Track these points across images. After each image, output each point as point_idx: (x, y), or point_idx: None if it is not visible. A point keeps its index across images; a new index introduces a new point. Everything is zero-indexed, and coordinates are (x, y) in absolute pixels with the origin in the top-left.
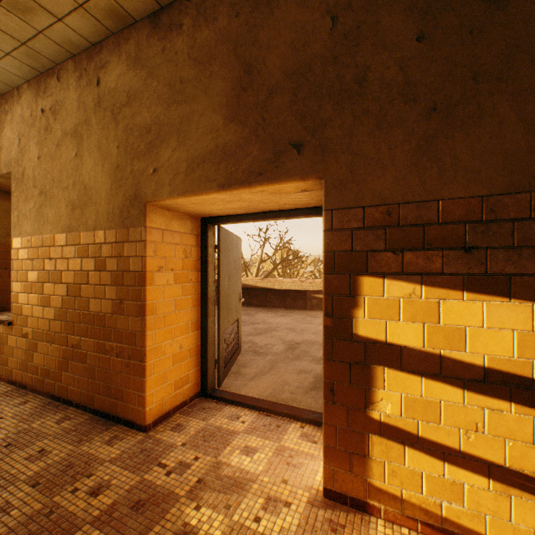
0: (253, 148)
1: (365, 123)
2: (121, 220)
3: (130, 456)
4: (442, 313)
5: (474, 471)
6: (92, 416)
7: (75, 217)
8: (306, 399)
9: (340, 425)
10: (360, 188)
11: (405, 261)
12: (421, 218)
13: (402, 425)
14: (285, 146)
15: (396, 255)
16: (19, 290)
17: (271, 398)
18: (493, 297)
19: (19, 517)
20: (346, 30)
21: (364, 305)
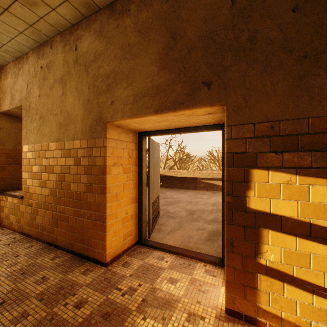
0: (177, 86)
1: (255, 67)
2: (90, 133)
3: (98, 282)
4: (311, 194)
5: None
6: (72, 256)
7: (61, 132)
8: (205, 247)
9: (237, 267)
10: (252, 111)
11: (284, 159)
12: (296, 130)
13: (282, 269)
14: (199, 84)
15: (277, 155)
16: (27, 177)
17: (182, 246)
18: None
19: (33, 321)
20: (241, 7)
21: (254, 188)
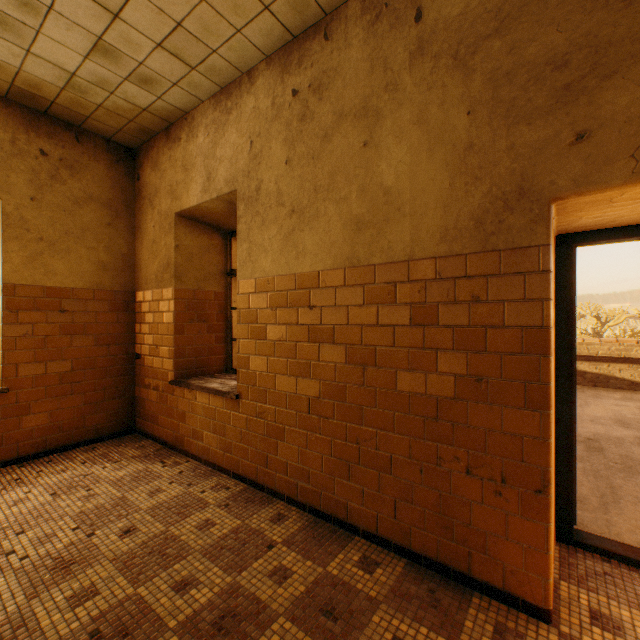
0: None
1: None
2: (479, 237)
3: None
4: None
5: None
6: (408, 563)
7: (363, 242)
8: None
9: None
10: None
11: None
12: None
13: None
14: None
15: None
16: (250, 351)
17: None
18: None
19: None
20: None
21: None
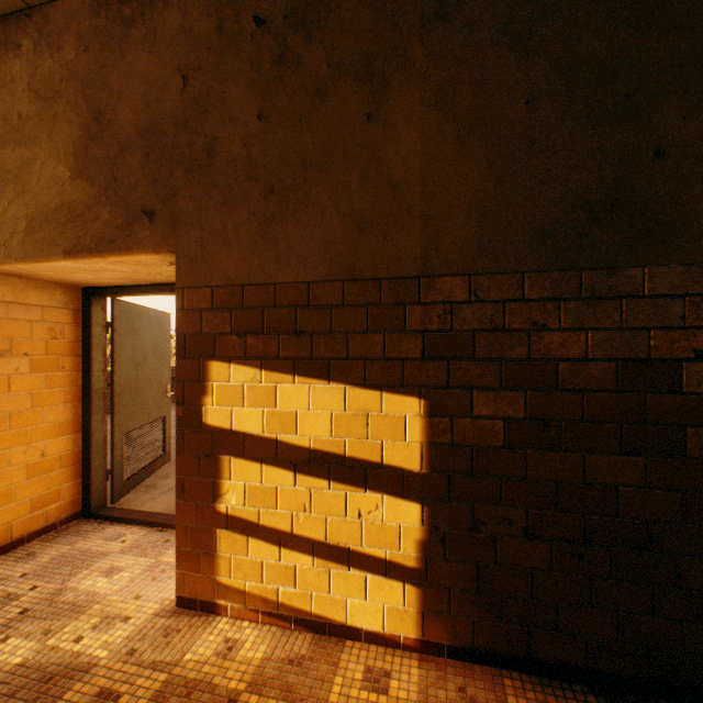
0: (104, 211)
1: (214, 197)
2: None
3: None
4: (279, 398)
5: (303, 552)
6: None
7: None
8: None
9: (191, 524)
10: (210, 266)
11: (249, 345)
12: (262, 301)
13: (246, 516)
14: (137, 213)
15: (241, 339)
16: None
17: None
18: (317, 380)
19: None
20: (197, 94)
21: (213, 392)
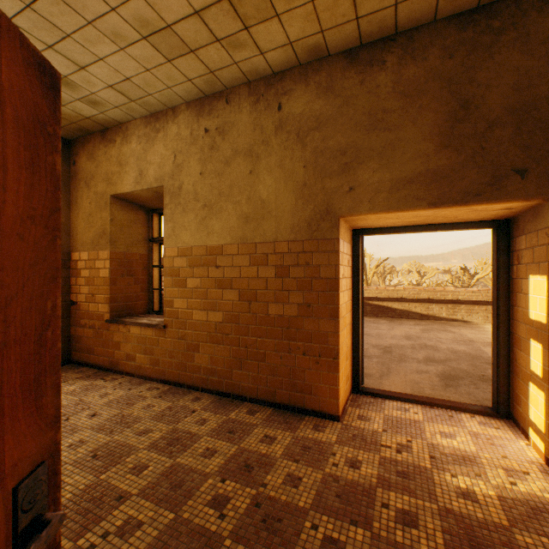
0: (470, 172)
1: None
2: (309, 232)
3: (349, 439)
4: None
5: None
6: (274, 409)
7: (249, 229)
8: (451, 395)
9: None
10: None
11: None
12: None
13: None
14: (506, 172)
15: None
16: (174, 296)
17: (417, 394)
18: None
19: (312, 483)
20: None
21: None
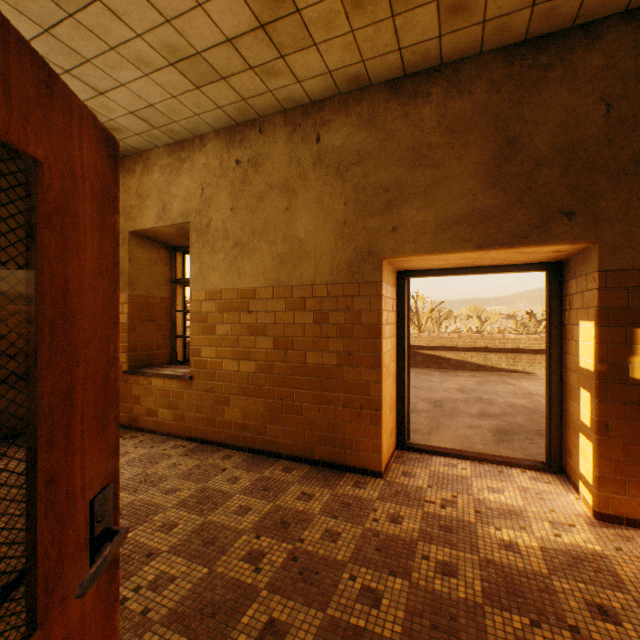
0: (517, 213)
1: None
2: (349, 275)
3: (391, 495)
4: None
5: None
6: (312, 466)
7: (285, 271)
8: (503, 450)
9: (615, 457)
10: (636, 253)
11: None
12: None
13: None
14: (554, 213)
15: None
16: (202, 344)
17: (467, 449)
18: None
19: (352, 538)
20: (621, 117)
21: (639, 353)
